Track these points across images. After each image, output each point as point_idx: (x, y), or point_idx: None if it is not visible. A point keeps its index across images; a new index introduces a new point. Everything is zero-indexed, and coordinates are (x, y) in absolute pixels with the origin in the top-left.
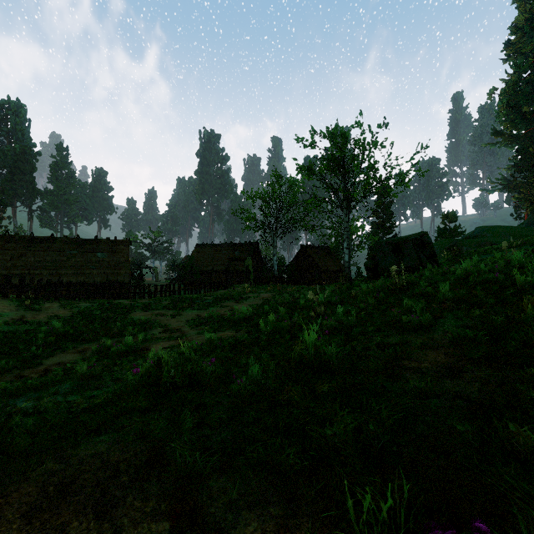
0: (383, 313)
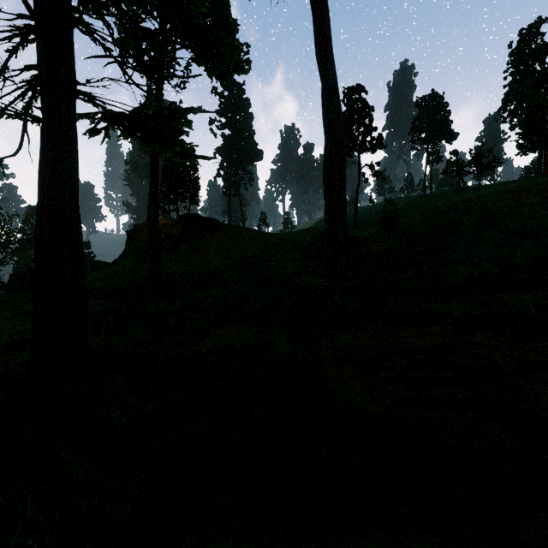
0: (6, 301)
